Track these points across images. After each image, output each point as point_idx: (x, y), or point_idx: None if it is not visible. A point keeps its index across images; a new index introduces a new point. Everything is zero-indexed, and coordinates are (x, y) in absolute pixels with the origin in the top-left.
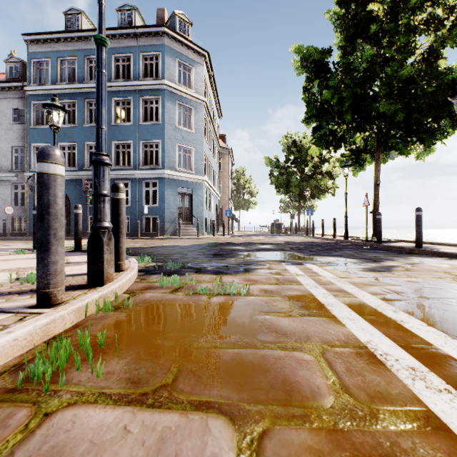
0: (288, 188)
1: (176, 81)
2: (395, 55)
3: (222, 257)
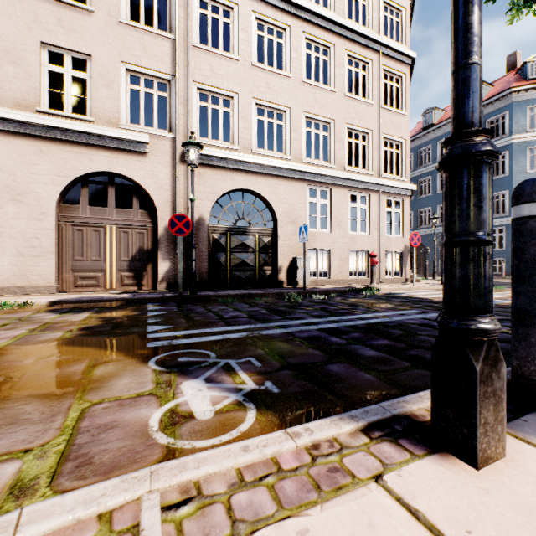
0: None
1: (526, 129)
2: None
3: None
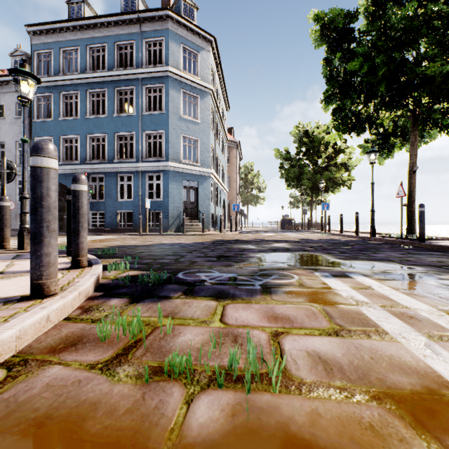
0: (299, 182)
1: (181, 68)
2: (444, 8)
3: (228, 261)
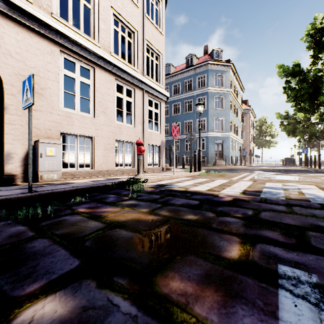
0: (294, 134)
1: (214, 85)
2: None
3: (229, 171)
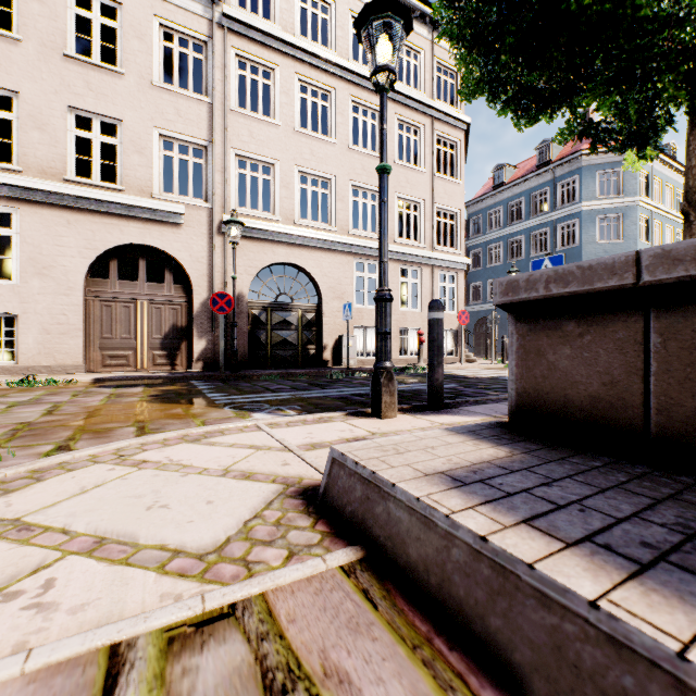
0: None
1: (596, 196)
2: None
3: None
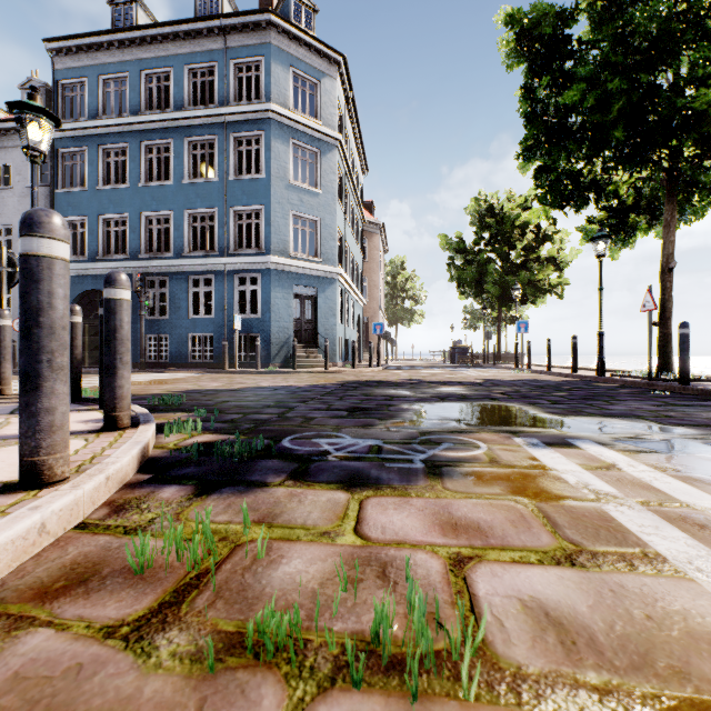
0: (480, 287)
1: (290, 106)
2: None
3: (367, 417)
